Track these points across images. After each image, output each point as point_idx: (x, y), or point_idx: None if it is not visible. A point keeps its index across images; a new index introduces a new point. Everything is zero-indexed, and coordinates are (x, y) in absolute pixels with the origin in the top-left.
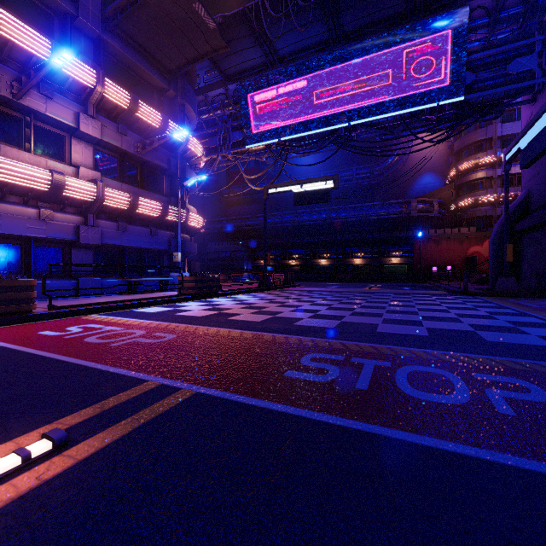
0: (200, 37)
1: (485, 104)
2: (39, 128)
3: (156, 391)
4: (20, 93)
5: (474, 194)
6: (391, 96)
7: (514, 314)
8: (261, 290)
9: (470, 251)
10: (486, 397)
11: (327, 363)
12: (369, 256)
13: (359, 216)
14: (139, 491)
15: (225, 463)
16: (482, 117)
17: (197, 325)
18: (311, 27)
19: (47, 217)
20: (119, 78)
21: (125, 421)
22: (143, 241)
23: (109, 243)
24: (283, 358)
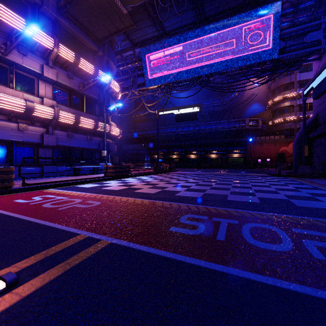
0: (117, 19)
1: (290, 60)
2: (18, 74)
3: (84, 241)
4: (6, 52)
5: (283, 116)
6: (234, 56)
7: (311, 188)
8: (155, 173)
9: (281, 149)
10: (304, 246)
11: (197, 221)
12: (220, 153)
13: (214, 128)
14: (62, 324)
15: (127, 299)
16: (289, 68)
17: (114, 195)
18: (185, 14)
19: (23, 129)
20: (68, 44)
21: (60, 265)
22: (83, 143)
23: (62, 145)
24: (168, 218)
